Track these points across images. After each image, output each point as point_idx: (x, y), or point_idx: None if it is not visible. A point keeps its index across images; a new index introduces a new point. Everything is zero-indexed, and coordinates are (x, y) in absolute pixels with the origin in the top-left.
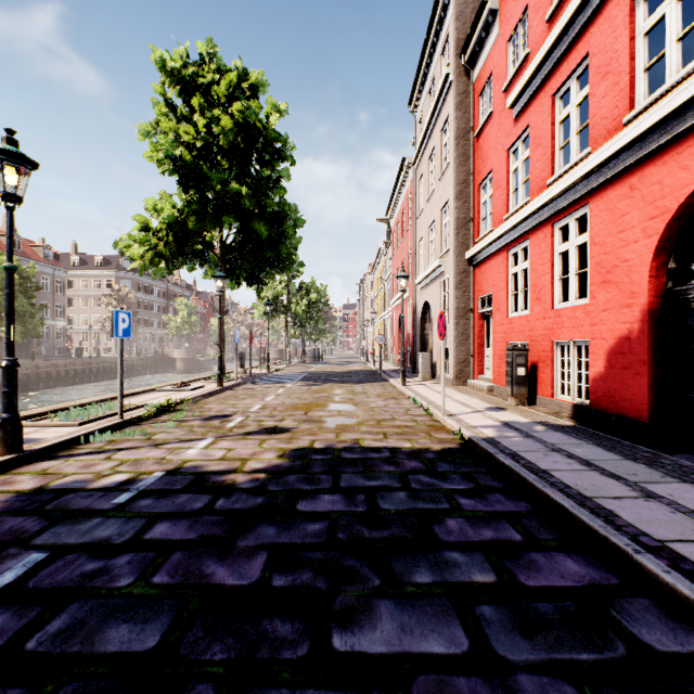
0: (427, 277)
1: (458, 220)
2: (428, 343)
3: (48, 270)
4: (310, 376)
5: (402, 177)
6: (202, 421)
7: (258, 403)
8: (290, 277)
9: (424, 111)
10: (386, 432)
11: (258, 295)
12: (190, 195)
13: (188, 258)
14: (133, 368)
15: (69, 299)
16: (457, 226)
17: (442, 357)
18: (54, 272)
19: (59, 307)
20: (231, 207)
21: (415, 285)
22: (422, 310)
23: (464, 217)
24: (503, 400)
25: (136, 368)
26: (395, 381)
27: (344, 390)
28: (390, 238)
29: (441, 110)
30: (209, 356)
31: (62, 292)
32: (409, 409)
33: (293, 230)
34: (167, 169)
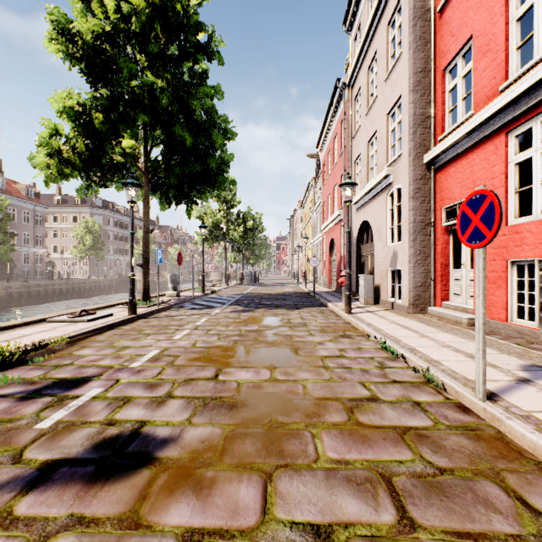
0: (367, 193)
1: (414, 117)
2: (366, 265)
3: (29, 206)
4: (243, 299)
5: (335, 102)
6: (13, 402)
7: (157, 346)
8: (228, 206)
9: (362, 22)
10: (388, 471)
11: (188, 214)
12: (96, 88)
13: (108, 172)
14: (100, 288)
15: (53, 232)
16: (413, 123)
17: (481, 282)
18: (35, 208)
19: (38, 237)
20: (148, 107)
21: (350, 207)
22: (358, 231)
23: (422, 112)
24: (520, 346)
25: (102, 288)
26: (335, 306)
27: (278, 320)
28: (319, 172)
29: (388, 0)
30: (164, 278)
31: (41, 224)
32: (382, 363)
33: (222, 139)
34: (63, 51)
